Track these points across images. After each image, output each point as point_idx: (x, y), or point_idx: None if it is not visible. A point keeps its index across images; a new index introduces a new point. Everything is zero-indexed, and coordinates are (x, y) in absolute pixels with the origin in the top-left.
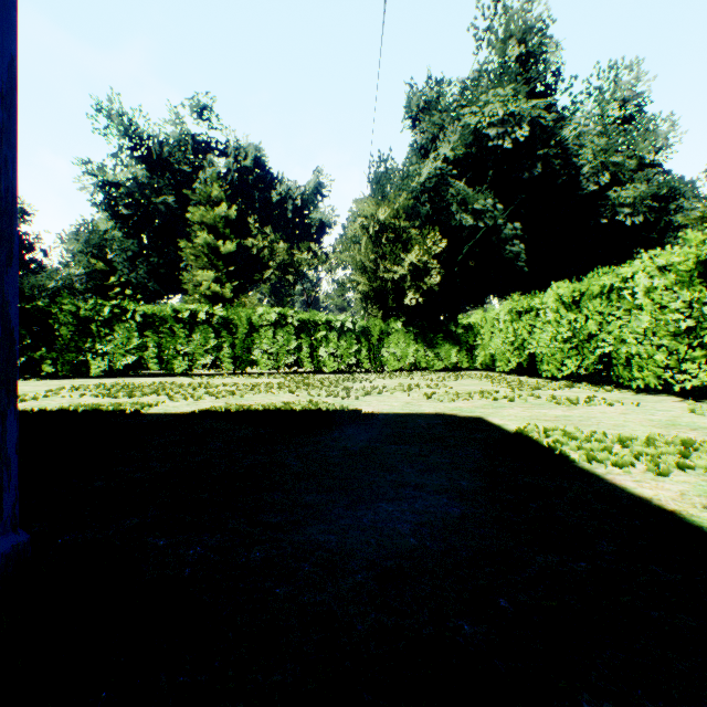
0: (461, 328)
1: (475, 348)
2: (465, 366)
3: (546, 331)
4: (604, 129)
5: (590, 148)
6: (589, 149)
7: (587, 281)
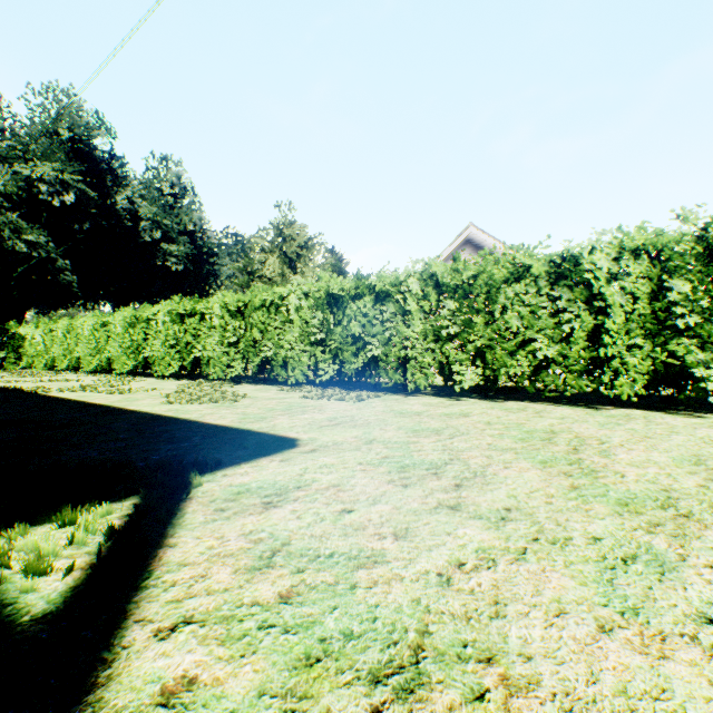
0: (8, 337)
1: (23, 352)
2: (12, 366)
3: (59, 344)
4: (160, 199)
5: (149, 209)
6: (147, 210)
7: (75, 320)
